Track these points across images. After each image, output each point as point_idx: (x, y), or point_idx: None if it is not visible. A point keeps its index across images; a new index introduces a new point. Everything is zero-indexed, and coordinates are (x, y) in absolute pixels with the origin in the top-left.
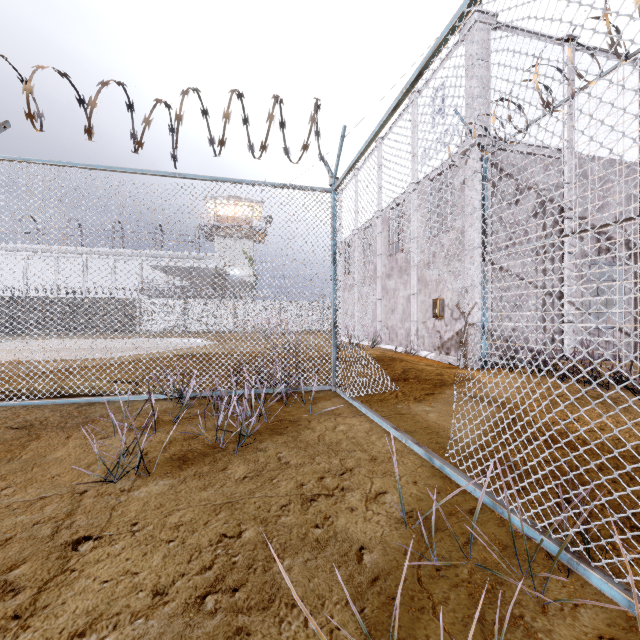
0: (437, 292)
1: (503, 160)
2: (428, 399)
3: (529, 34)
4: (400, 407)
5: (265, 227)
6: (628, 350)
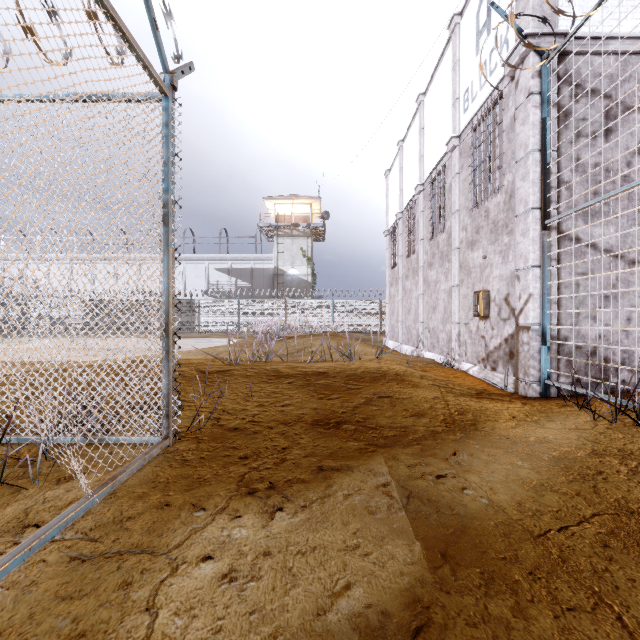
0: (481, 282)
1: (581, 70)
2: (298, 491)
3: None
4: (196, 516)
5: (322, 224)
6: None
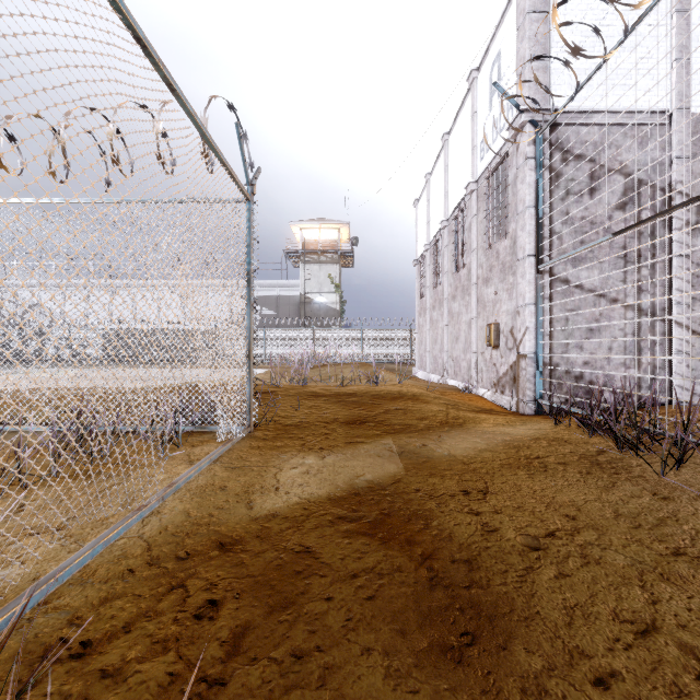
0: (493, 315)
1: (570, 138)
2: (338, 449)
3: None
4: (282, 457)
5: (351, 249)
6: None
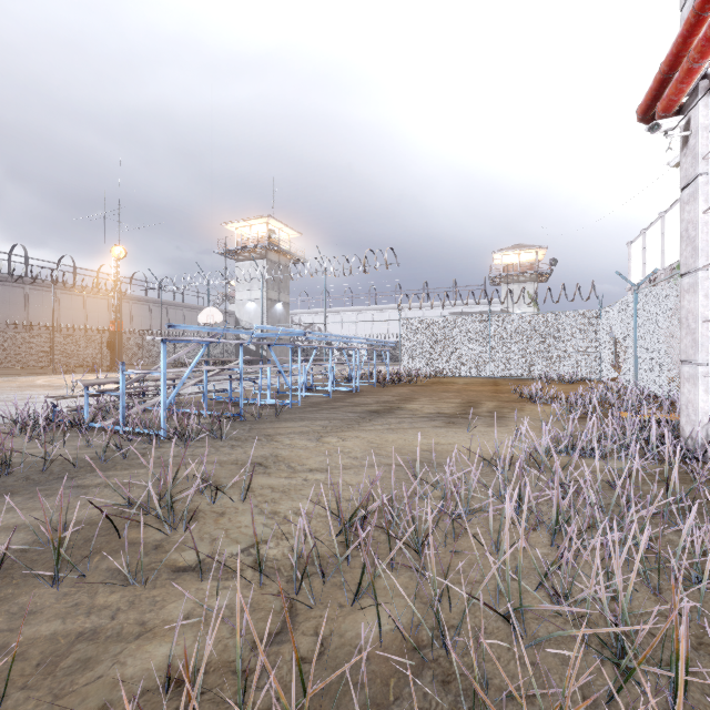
0: None
1: None
2: None
3: None
4: None
5: (549, 270)
6: None
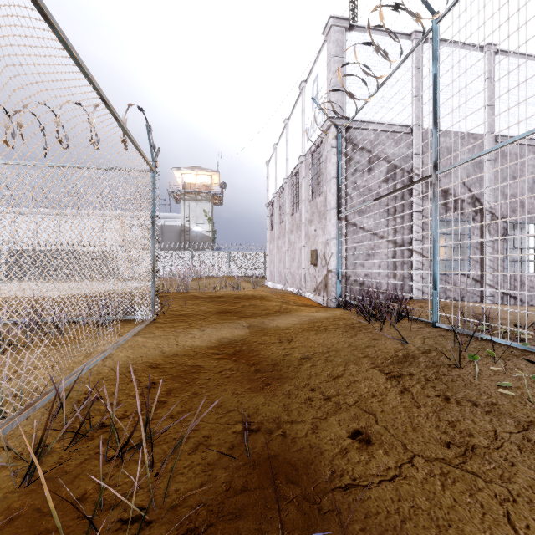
0: (314, 244)
1: (357, 137)
2: (211, 326)
3: (381, 32)
4: (178, 331)
5: (220, 192)
6: (474, 292)
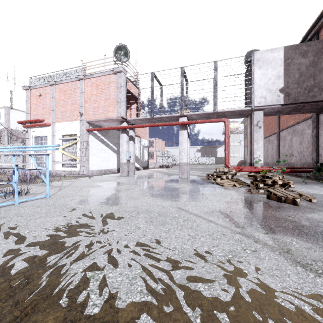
0: None
1: (13, 133)
2: None
3: (20, 110)
4: None
5: None
6: None
